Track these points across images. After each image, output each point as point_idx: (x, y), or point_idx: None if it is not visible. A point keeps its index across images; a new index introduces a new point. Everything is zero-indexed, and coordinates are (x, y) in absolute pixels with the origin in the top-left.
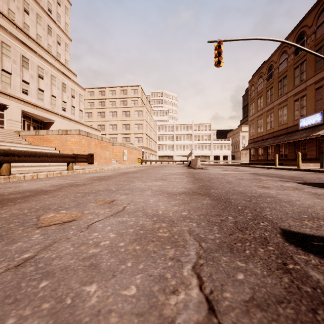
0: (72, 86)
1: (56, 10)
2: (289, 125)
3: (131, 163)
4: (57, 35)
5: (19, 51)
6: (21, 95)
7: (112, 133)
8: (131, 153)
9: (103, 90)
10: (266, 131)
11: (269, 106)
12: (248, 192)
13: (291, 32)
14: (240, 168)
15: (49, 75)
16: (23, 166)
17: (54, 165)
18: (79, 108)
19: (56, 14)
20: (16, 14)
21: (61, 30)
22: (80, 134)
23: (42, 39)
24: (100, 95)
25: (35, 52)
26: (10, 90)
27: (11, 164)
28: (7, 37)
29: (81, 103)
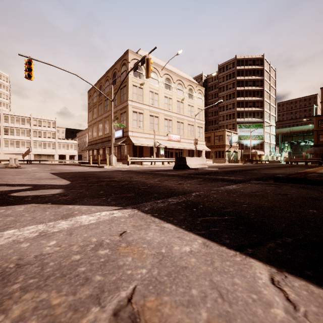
0: None
1: None
2: (110, 135)
3: None
4: None
5: None
6: None
7: None
8: None
9: None
10: (98, 137)
11: (100, 117)
12: None
13: (111, 68)
14: (63, 166)
15: None
16: None
17: None
18: None
19: None
20: None
21: None
22: None
23: None
24: None
25: None
26: None
27: None
28: None
29: None
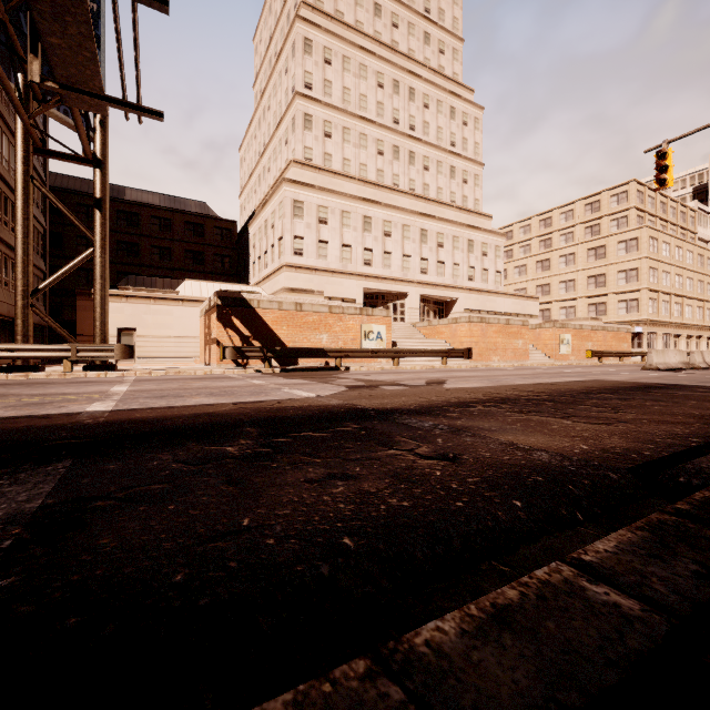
0: (483, 238)
1: (462, 136)
2: None
3: (588, 359)
4: (463, 171)
5: (418, 226)
6: (420, 277)
7: (565, 299)
8: (588, 339)
9: (546, 218)
10: None
11: None
12: (498, 378)
13: None
14: None
15: (451, 238)
16: (411, 360)
17: (439, 360)
18: (495, 268)
19: (462, 141)
20: (416, 181)
21: (468, 160)
22: (470, 322)
23: (444, 191)
24: (542, 228)
25: (434, 217)
26: (410, 275)
27: (403, 359)
28: (407, 217)
29: (499, 259)
